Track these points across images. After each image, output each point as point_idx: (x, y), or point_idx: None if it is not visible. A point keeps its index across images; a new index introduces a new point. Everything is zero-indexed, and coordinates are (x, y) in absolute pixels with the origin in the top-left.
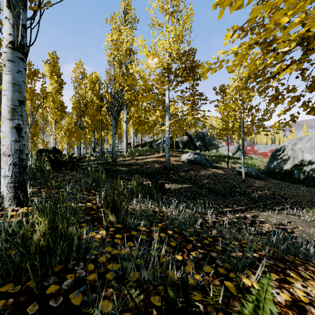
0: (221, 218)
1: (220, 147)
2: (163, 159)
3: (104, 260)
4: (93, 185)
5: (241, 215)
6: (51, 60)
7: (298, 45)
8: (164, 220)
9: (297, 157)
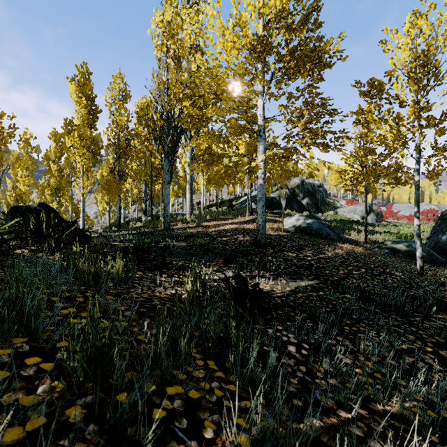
0: None
1: (338, 207)
2: (252, 226)
3: None
4: None
5: None
6: (79, 76)
7: None
8: None
9: None
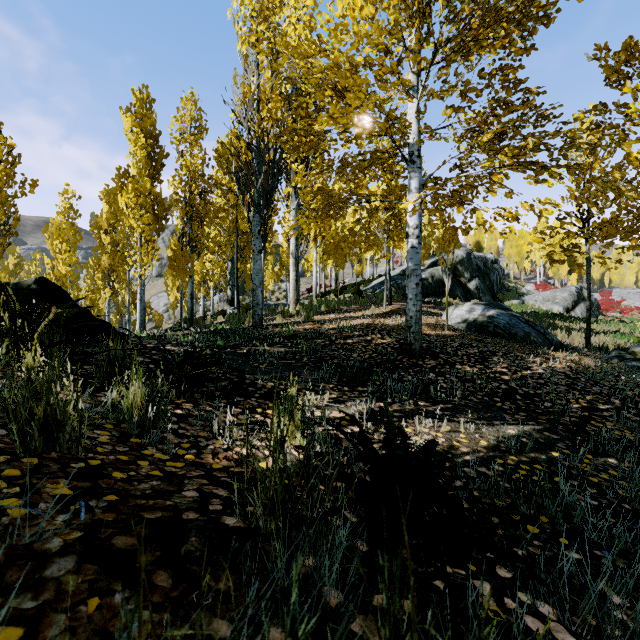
0: None
1: (524, 294)
2: (394, 322)
3: None
4: None
5: None
6: (137, 104)
7: None
8: None
9: None
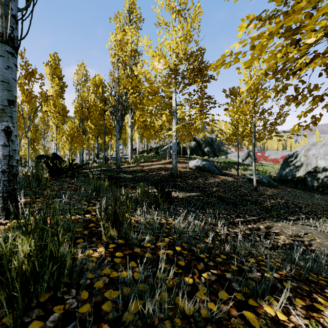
0: (233, 229)
1: (229, 153)
2: (170, 166)
3: (100, 285)
4: (93, 195)
5: (254, 226)
6: (52, 62)
7: (325, 36)
8: (171, 234)
9: (310, 164)
